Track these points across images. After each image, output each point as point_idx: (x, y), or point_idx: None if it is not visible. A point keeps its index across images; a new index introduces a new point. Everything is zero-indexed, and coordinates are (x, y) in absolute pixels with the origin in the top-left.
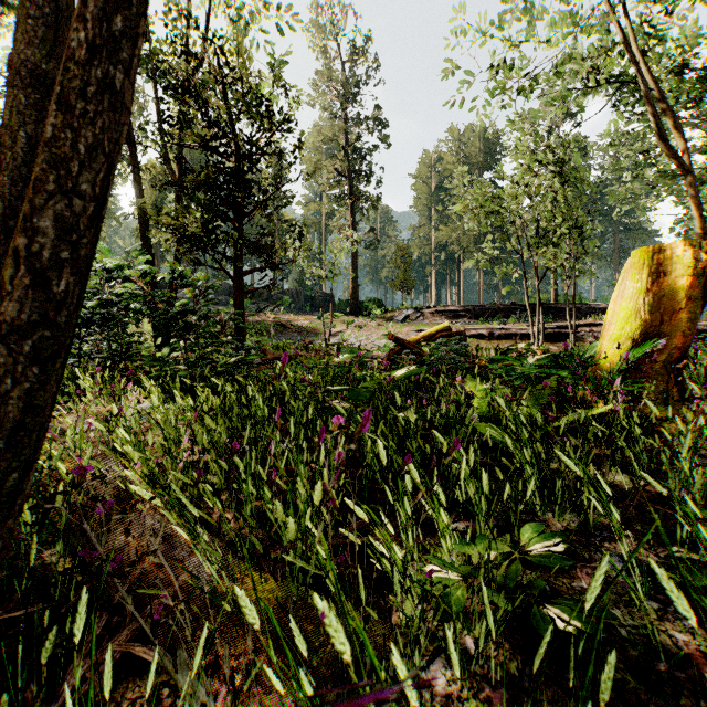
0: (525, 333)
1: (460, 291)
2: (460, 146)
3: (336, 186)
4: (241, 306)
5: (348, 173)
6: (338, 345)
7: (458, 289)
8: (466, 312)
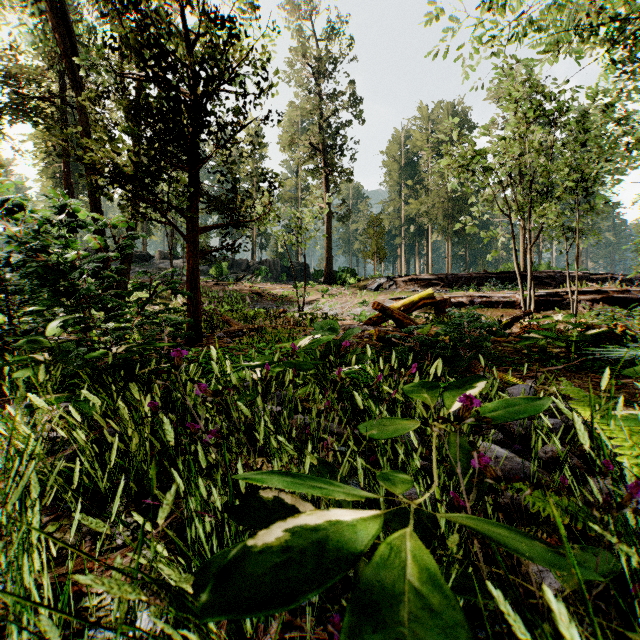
0: (508, 300)
1: (428, 261)
2: (428, 124)
3: (311, 159)
4: (194, 269)
5: (322, 147)
6: (311, 314)
7: (427, 260)
8: (439, 280)
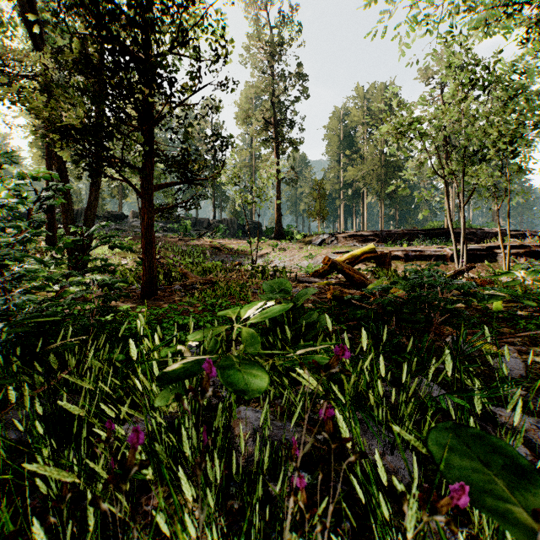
0: (439, 254)
1: (364, 220)
2: (364, 102)
3: (263, 131)
4: (149, 225)
5: (273, 121)
6: (263, 267)
7: (363, 219)
8: (375, 236)
